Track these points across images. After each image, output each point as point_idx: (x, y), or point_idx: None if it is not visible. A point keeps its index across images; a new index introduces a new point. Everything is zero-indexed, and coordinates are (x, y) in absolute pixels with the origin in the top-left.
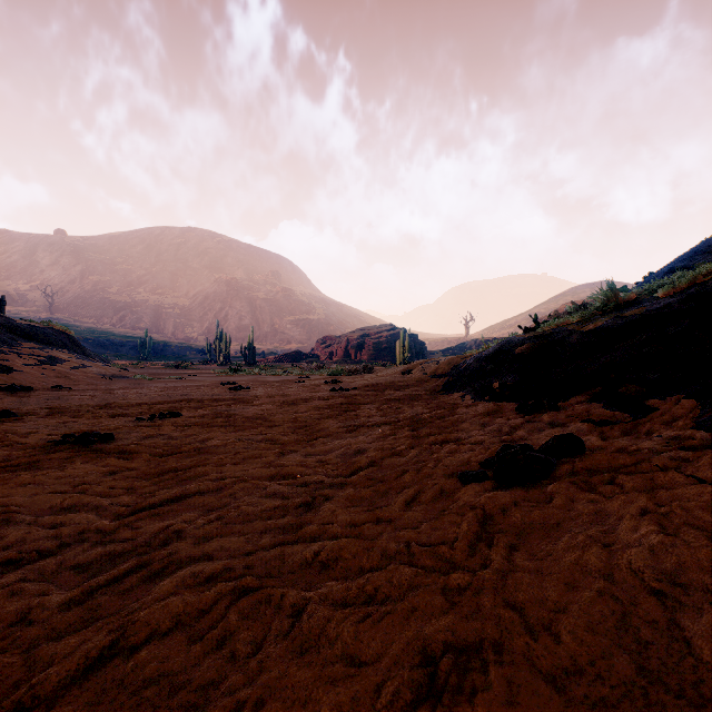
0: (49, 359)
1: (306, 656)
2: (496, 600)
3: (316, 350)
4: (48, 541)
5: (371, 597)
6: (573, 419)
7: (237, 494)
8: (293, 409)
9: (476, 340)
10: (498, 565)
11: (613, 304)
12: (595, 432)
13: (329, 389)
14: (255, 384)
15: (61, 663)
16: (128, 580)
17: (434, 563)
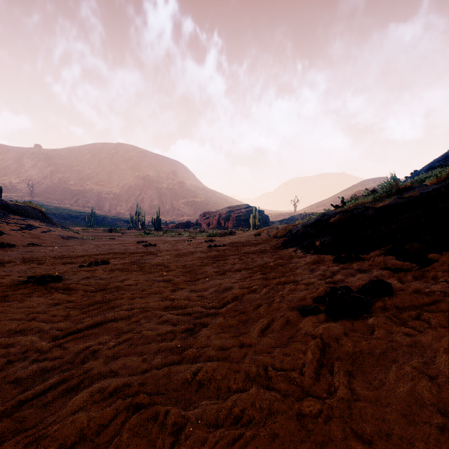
0: (27, 226)
1: None
2: (346, 430)
3: (199, 221)
4: None
5: (237, 419)
6: (375, 267)
7: (141, 321)
8: (183, 259)
9: (301, 214)
10: (343, 395)
11: (395, 189)
12: (394, 277)
13: (207, 246)
14: (159, 242)
15: None
16: (50, 394)
17: (287, 387)
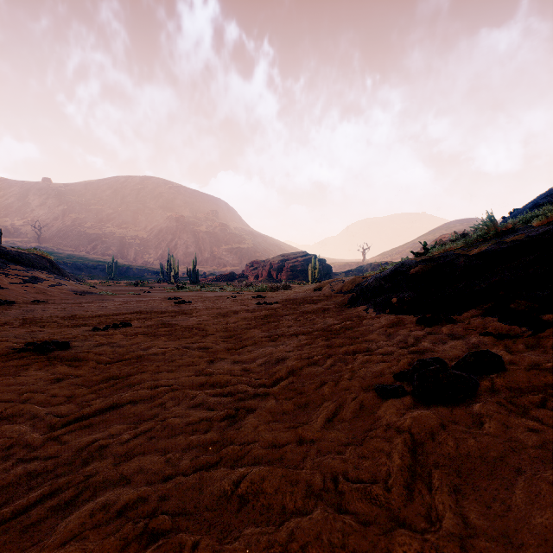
0: (31, 279)
1: None
2: None
3: (246, 272)
4: None
5: None
6: (471, 332)
7: (167, 404)
8: (225, 320)
9: (371, 264)
10: (453, 527)
11: (492, 232)
12: (500, 345)
13: (255, 303)
14: (196, 299)
15: None
16: (36, 512)
17: (367, 508)
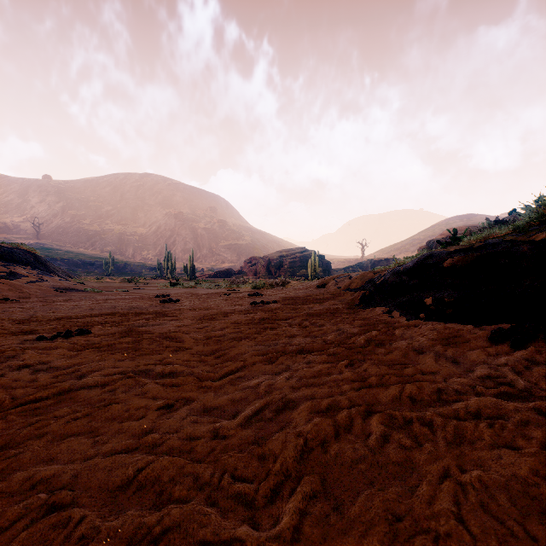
0: (8, 275)
1: None
2: None
3: (244, 268)
4: None
5: None
6: None
7: None
8: (210, 325)
9: (371, 260)
10: None
11: None
12: None
13: (251, 303)
14: (186, 296)
15: None
16: None
17: None
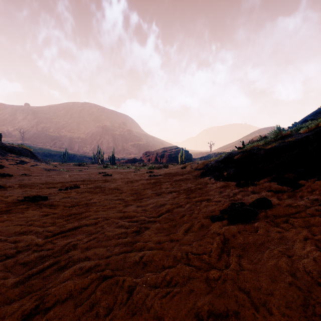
0: (21, 162)
1: (135, 317)
2: (234, 286)
3: (142, 158)
4: (11, 250)
5: (168, 283)
6: (263, 190)
7: (104, 226)
8: (131, 185)
9: (215, 153)
10: (234, 267)
11: (279, 136)
12: (275, 196)
13: (148, 175)
14: (114, 173)
15: (8, 318)
16: (48, 270)
17: (200, 264)
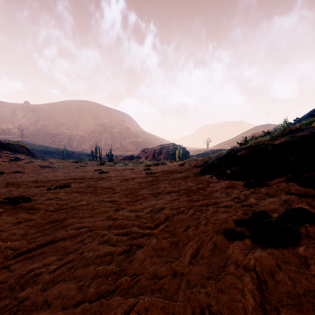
0: (15, 159)
1: None
2: None
3: (140, 155)
4: None
5: None
6: (281, 192)
7: (85, 241)
8: (126, 183)
9: (212, 150)
10: None
11: (287, 130)
12: (303, 202)
13: (145, 173)
14: (110, 170)
15: None
16: None
17: None
